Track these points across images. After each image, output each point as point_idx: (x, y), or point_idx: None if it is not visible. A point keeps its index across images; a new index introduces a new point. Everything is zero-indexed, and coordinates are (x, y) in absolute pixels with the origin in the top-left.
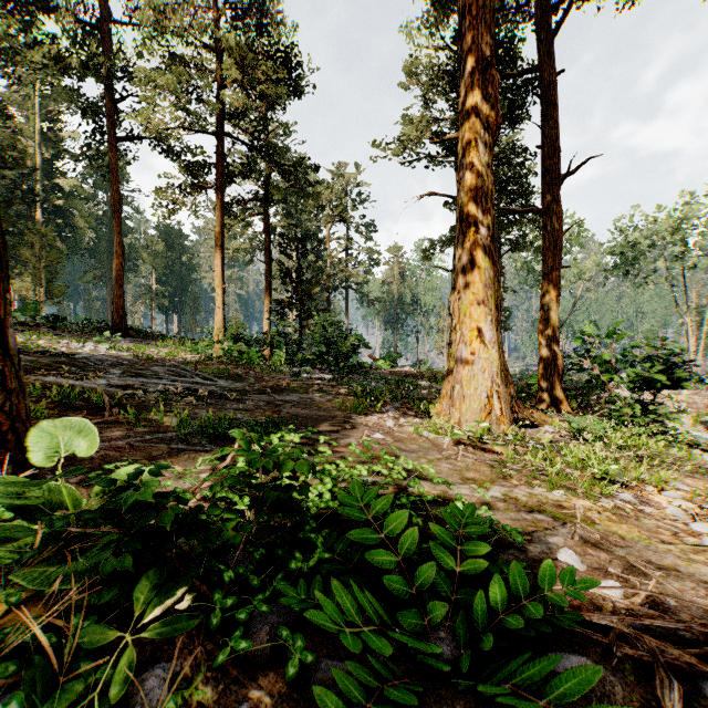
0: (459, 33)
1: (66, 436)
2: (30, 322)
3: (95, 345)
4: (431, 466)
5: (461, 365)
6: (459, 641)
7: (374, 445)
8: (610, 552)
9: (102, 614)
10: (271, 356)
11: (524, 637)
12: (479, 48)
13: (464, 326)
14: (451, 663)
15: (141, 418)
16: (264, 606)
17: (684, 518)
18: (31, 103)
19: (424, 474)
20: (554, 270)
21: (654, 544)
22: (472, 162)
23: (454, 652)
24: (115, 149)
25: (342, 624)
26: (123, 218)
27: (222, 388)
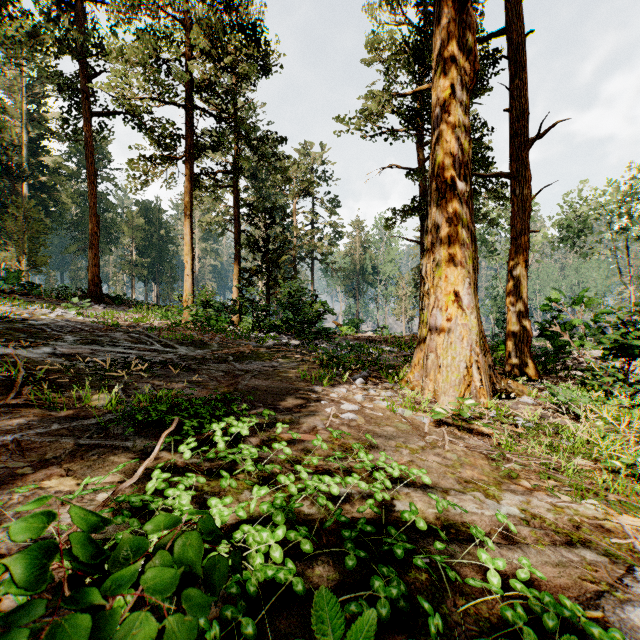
0: None
1: None
2: (6, 289)
3: (64, 311)
4: (425, 471)
5: (436, 332)
6: None
7: (343, 428)
8: None
9: None
10: (239, 322)
11: None
12: None
13: (438, 290)
14: None
15: (63, 397)
16: None
17: None
18: (18, 86)
19: (411, 477)
20: (523, 235)
21: None
22: (448, 111)
23: None
24: (90, 124)
25: None
26: (105, 194)
27: (180, 356)
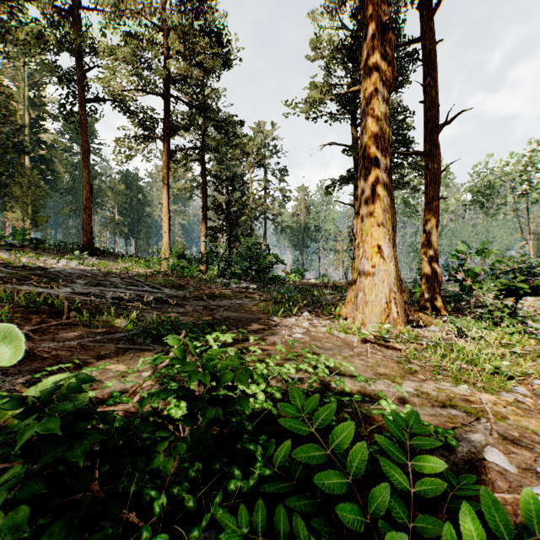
0: (361, 4)
1: None
2: (17, 244)
3: (67, 262)
4: (351, 364)
5: (364, 276)
6: None
7: (295, 343)
8: (530, 449)
9: None
10: (207, 271)
11: None
12: (378, 14)
13: (366, 244)
14: None
15: (95, 320)
16: None
17: None
18: (21, 75)
19: (342, 370)
20: (434, 200)
21: None
22: (373, 108)
23: None
24: (85, 109)
25: None
26: (92, 165)
27: (167, 295)
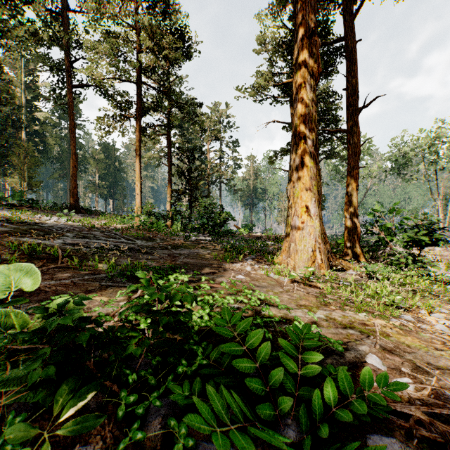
0: (293, 13)
1: (17, 276)
2: (17, 204)
3: (58, 218)
4: (277, 297)
5: (295, 230)
6: (302, 427)
7: (238, 282)
8: (401, 356)
9: (38, 407)
10: (172, 226)
11: (348, 422)
12: (307, 22)
13: (297, 205)
14: (296, 444)
15: (83, 265)
16: (158, 402)
17: (448, 332)
18: (18, 64)
19: (272, 302)
20: (355, 169)
21: (430, 351)
22: (302, 97)
23: (298, 435)
24: (71, 93)
25: (214, 424)
26: (77, 138)
27: (139, 246)
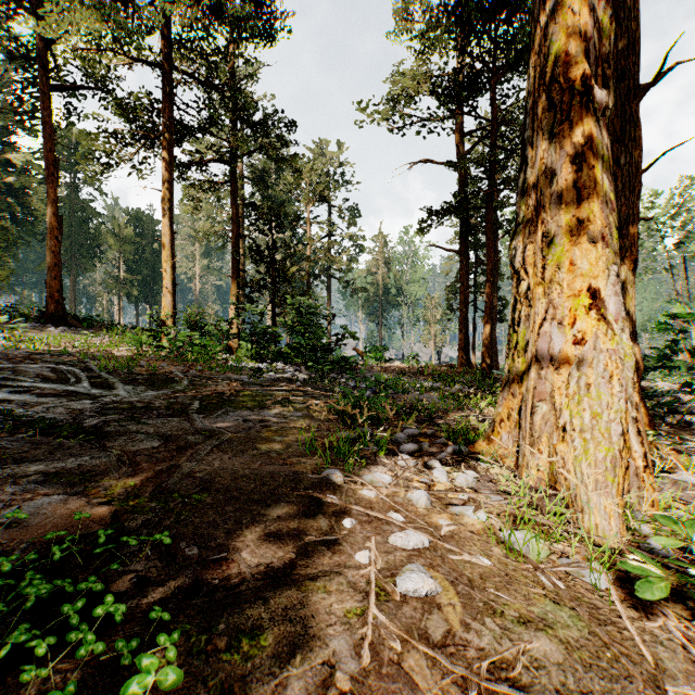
0: None
1: None
2: None
3: None
4: None
5: (551, 365)
6: None
7: (416, 667)
8: None
9: None
10: (237, 349)
11: None
12: None
13: (555, 289)
14: None
15: None
16: None
17: None
18: None
19: None
20: (630, 223)
21: None
22: None
23: None
24: (49, 100)
25: None
26: (87, 201)
27: (105, 405)
